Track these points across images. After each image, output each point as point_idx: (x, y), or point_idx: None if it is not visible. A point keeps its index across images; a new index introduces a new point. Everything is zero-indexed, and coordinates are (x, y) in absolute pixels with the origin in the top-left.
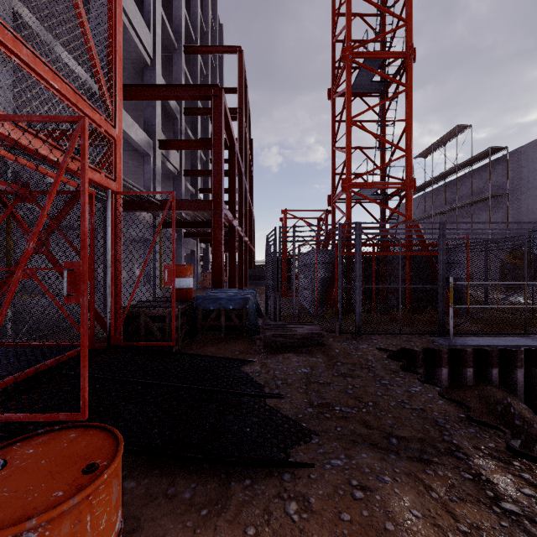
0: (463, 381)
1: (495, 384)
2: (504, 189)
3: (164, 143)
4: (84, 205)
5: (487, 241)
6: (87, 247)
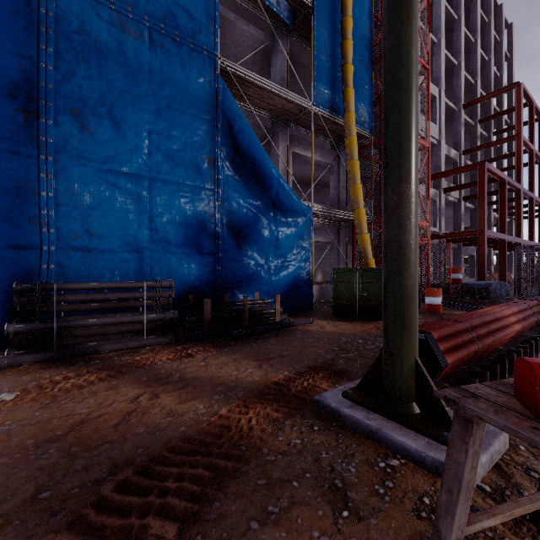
0: None
1: None
2: None
3: (446, 189)
4: (429, 257)
5: None
6: (429, 265)
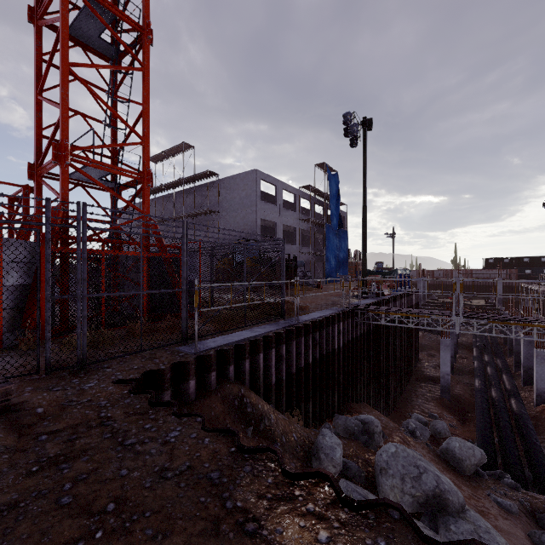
0: (208, 387)
1: (232, 380)
2: (217, 208)
3: None
4: None
5: (213, 247)
6: None
